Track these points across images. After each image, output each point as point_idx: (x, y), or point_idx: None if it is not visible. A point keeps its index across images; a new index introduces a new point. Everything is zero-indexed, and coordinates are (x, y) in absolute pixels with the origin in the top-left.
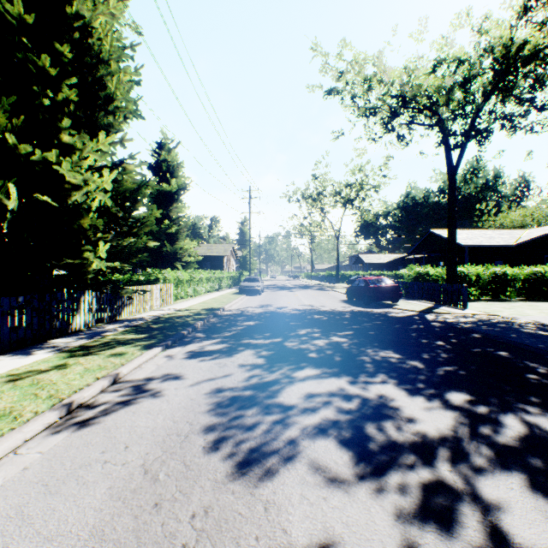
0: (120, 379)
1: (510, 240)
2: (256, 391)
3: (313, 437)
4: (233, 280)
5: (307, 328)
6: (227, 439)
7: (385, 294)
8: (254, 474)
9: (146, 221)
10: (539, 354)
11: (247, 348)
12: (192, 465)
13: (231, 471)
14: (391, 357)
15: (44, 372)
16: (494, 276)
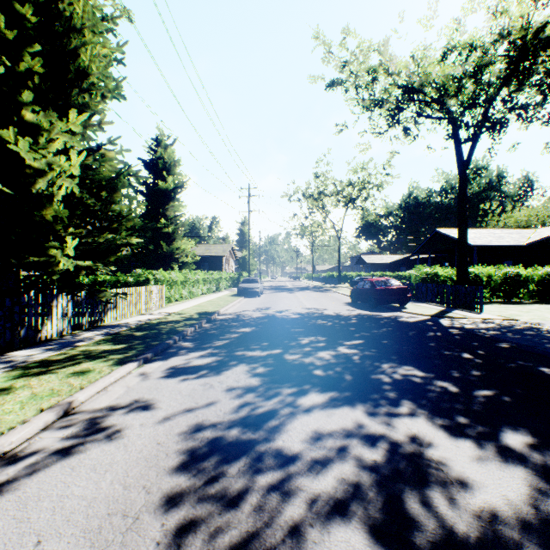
0: (73, 409)
1: (520, 239)
2: (246, 430)
3: (327, 520)
4: (232, 281)
5: (310, 336)
6: (196, 525)
7: (393, 296)
8: None
9: (129, 215)
10: None
11: (240, 363)
12: None
13: None
14: (414, 375)
15: None
16: (506, 278)
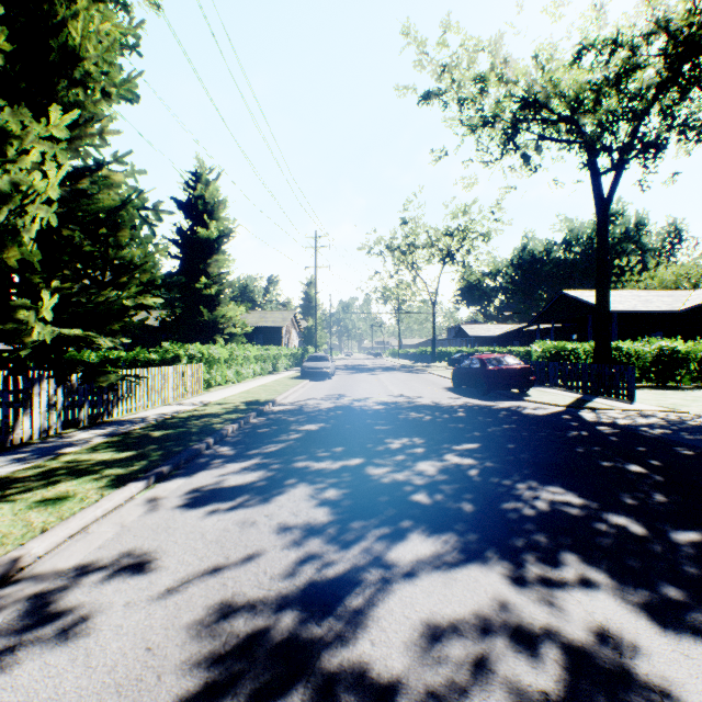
0: (21, 571)
1: (674, 303)
2: (307, 617)
3: None
4: (294, 359)
5: (403, 436)
6: None
7: (512, 379)
8: None
9: (143, 264)
10: None
11: (301, 482)
12: None
13: None
14: (568, 504)
15: None
16: (660, 354)
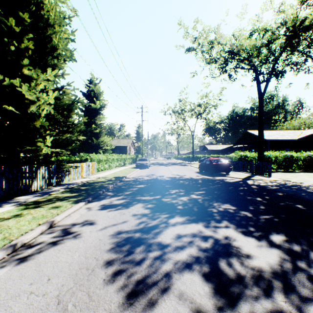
0: (55, 224)
1: (294, 136)
2: (143, 233)
3: (182, 270)
4: (132, 160)
5: (176, 189)
6: (121, 273)
7: (222, 168)
8: (139, 305)
9: (78, 124)
10: None
11: (139, 203)
12: (93, 296)
13: (122, 302)
14: (230, 208)
15: (6, 220)
16: (285, 158)
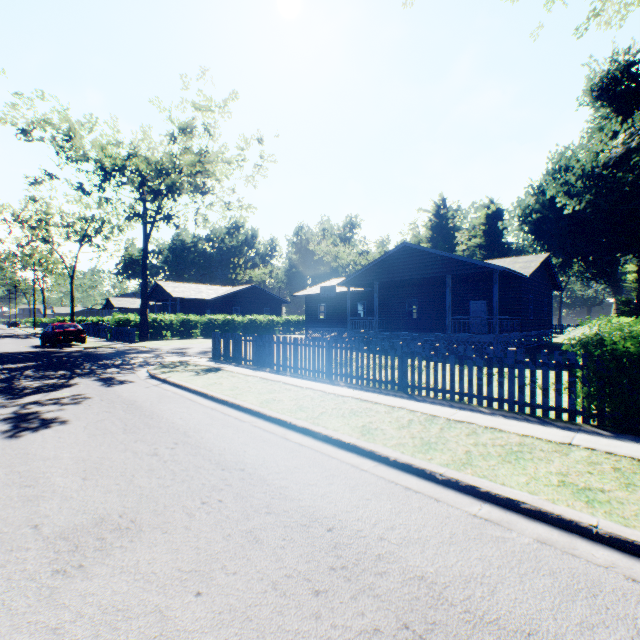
0: None
1: (214, 295)
2: None
3: None
4: None
5: None
6: None
7: (71, 336)
8: None
9: None
10: (100, 358)
11: None
12: None
13: None
14: None
15: None
16: (183, 322)
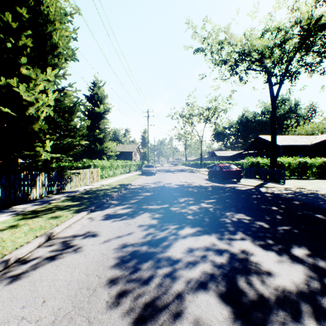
0: (54, 236)
1: (308, 141)
2: (151, 247)
3: (196, 291)
4: (138, 166)
5: (185, 197)
6: (126, 293)
7: (233, 175)
8: None
9: (80, 127)
10: None
11: (145, 212)
12: (95, 322)
13: None
14: (244, 218)
15: None
16: (299, 164)
